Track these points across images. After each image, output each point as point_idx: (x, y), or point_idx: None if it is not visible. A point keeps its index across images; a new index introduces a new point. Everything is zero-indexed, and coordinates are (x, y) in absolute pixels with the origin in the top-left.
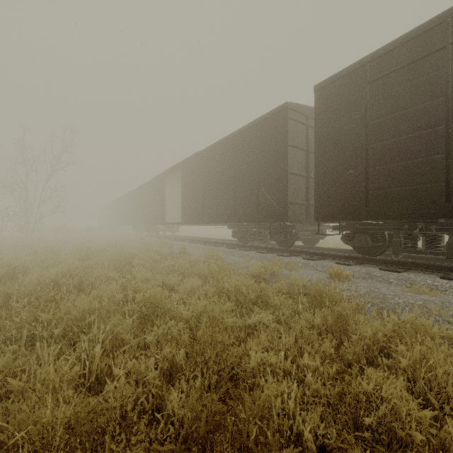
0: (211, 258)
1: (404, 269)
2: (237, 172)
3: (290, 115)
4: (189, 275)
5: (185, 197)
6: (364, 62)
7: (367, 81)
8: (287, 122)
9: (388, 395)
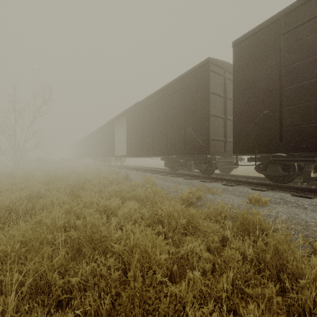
0: (148, 183)
1: (314, 195)
2: (168, 116)
3: (211, 68)
4: (129, 198)
5: (129, 136)
6: (279, 16)
7: (282, 32)
8: (209, 74)
9: None
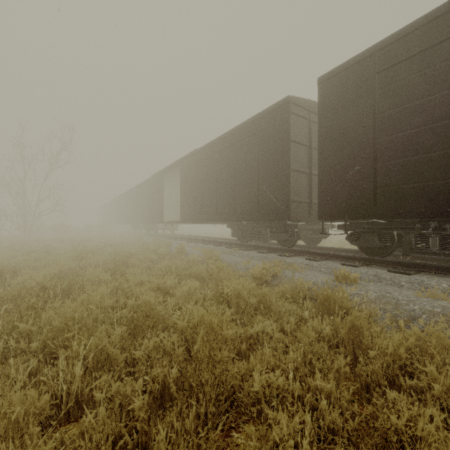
0: (210, 258)
1: (415, 271)
2: (237, 169)
3: (292, 110)
4: (186, 277)
5: (183, 196)
6: (373, 51)
7: (376, 71)
8: (289, 117)
9: (426, 435)
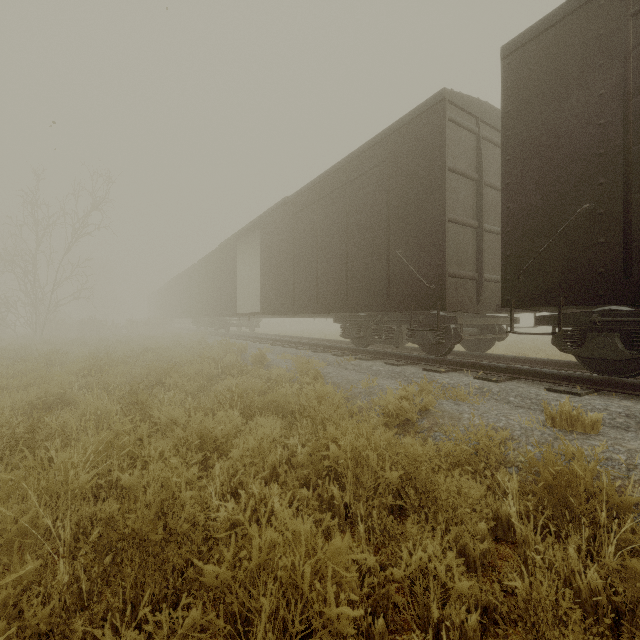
0: (305, 374)
1: None
2: (350, 225)
3: (450, 114)
4: (262, 409)
5: (265, 273)
6: None
7: (630, 10)
8: (445, 126)
9: None
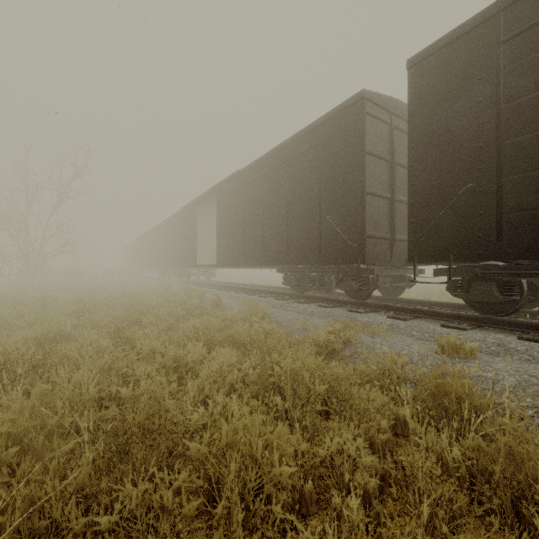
0: (254, 315)
1: None
2: (290, 195)
3: (368, 109)
4: (221, 342)
5: (221, 232)
6: (495, 10)
7: (500, 39)
8: (364, 119)
9: None
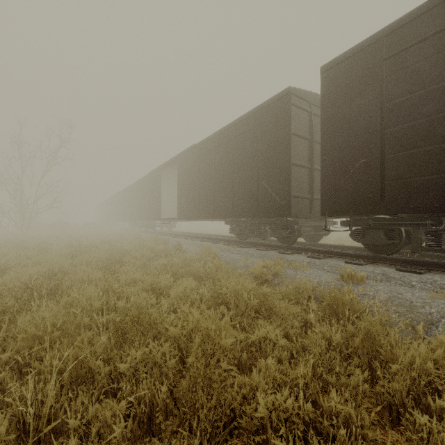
0: (207, 256)
1: (426, 270)
2: (235, 164)
3: (293, 101)
4: (183, 275)
5: (181, 192)
6: (380, 36)
7: (383, 56)
8: (290, 109)
9: None
